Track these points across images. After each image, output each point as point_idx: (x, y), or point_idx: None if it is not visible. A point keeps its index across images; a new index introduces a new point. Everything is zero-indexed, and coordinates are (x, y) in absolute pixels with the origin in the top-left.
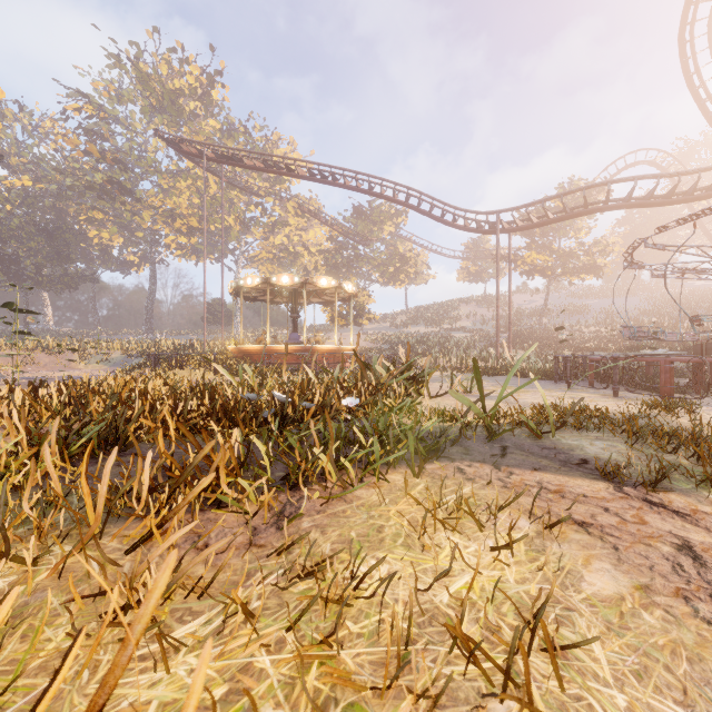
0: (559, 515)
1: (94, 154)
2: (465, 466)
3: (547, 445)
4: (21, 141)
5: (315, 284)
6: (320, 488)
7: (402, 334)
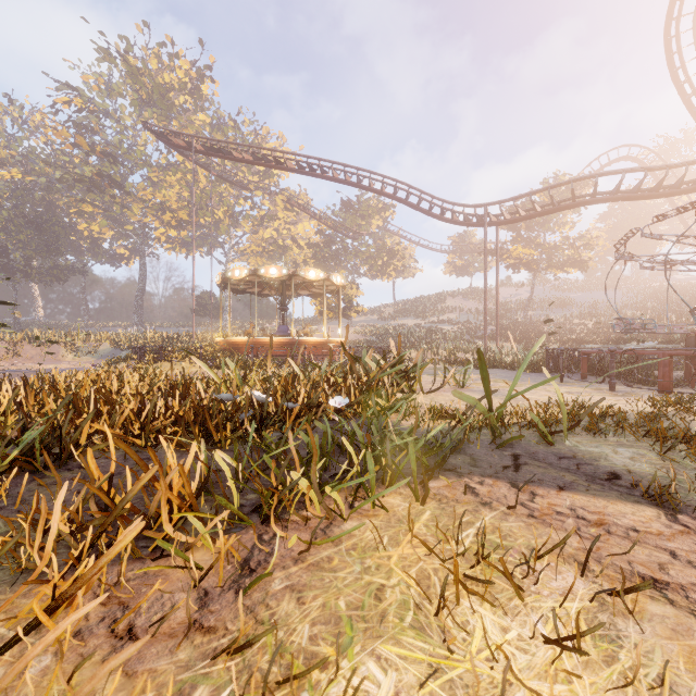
0: (616, 566)
1: (83, 146)
2: (476, 484)
3: (565, 453)
4: (11, 134)
5: (303, 276)
6: (301, 519)
7: (389, 326)
